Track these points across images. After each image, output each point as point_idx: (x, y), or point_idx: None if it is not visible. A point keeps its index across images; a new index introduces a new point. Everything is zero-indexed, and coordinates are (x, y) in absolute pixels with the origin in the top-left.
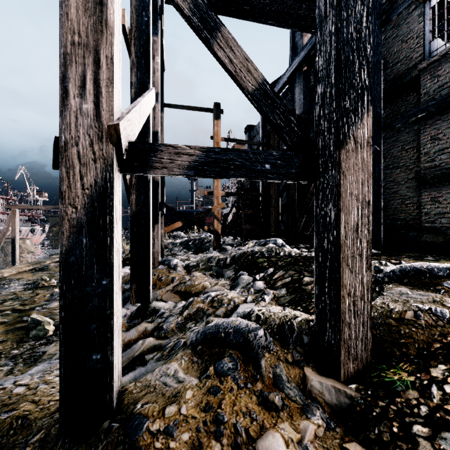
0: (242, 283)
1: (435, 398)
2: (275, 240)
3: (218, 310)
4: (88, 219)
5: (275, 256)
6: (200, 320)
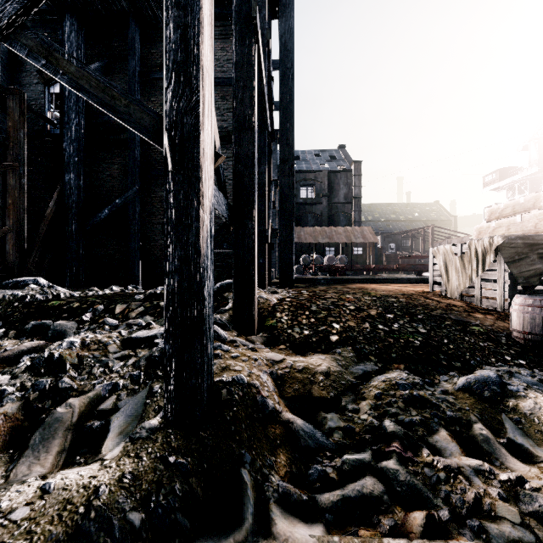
0: (69, 328)
1: (285, 322)
2: (35, 279)
3: (108, 349)
4: (210, 228)
5: (59, 298)
6: (102, 363)
